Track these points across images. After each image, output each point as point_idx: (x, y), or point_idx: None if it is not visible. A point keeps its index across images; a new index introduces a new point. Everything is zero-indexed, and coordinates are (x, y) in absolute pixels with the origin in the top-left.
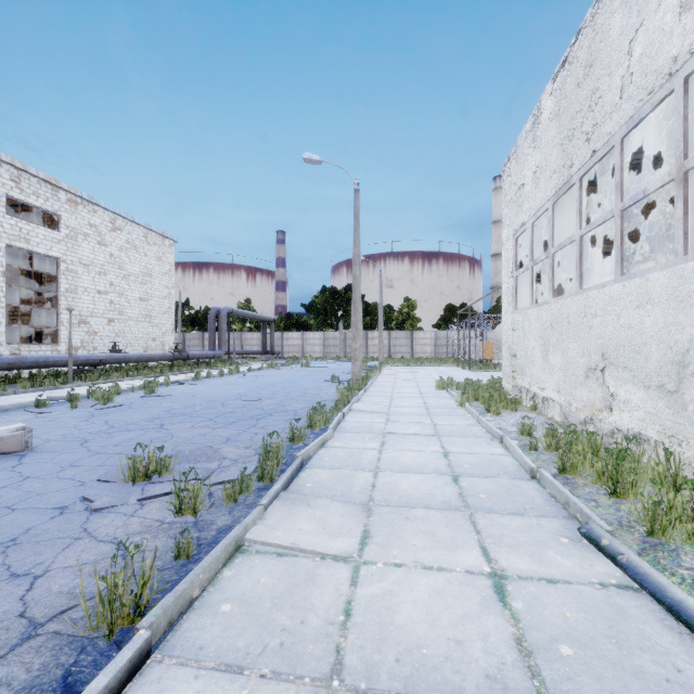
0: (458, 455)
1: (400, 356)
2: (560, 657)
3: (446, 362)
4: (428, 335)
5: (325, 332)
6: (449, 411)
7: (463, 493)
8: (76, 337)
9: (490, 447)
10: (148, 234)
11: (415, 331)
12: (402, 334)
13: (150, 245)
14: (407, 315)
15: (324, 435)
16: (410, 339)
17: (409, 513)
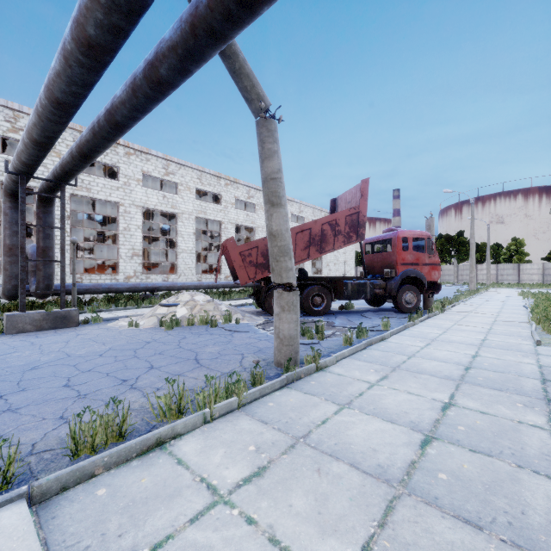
0: (508, 303)
1: (507, 282)
2: (505, 309)
3: (545, 287)
4: (535, 267)
5: (441, 265)
6: (516, 300)
7: (503, 305)
8: (326, 272)
9: (521, 303)
10: None
11: (522, 263)
12: (509, 266)
13: None
14: (514, 251)
15: (466, 299)
16: (517, 270)
17: (489, 305)
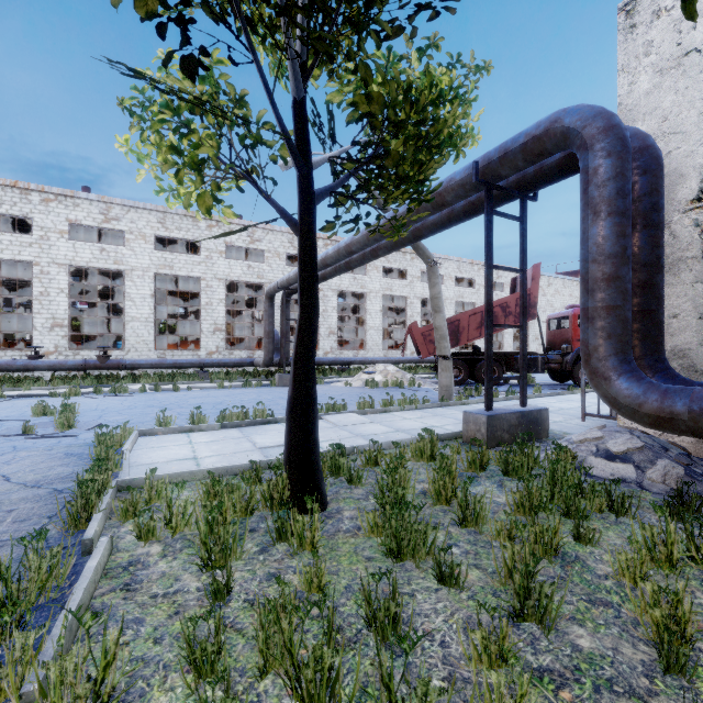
0: None
1: None
2: None
3: None
4: None
5: None
6: None
7: None
8: (534, 347)
9: None
10: (564, 282)
11: None
12: None
13: (565, 288)
14: None
15: None
16: None
17: None
